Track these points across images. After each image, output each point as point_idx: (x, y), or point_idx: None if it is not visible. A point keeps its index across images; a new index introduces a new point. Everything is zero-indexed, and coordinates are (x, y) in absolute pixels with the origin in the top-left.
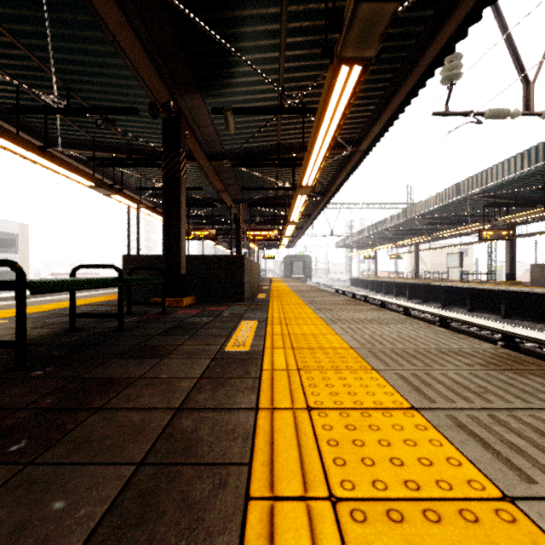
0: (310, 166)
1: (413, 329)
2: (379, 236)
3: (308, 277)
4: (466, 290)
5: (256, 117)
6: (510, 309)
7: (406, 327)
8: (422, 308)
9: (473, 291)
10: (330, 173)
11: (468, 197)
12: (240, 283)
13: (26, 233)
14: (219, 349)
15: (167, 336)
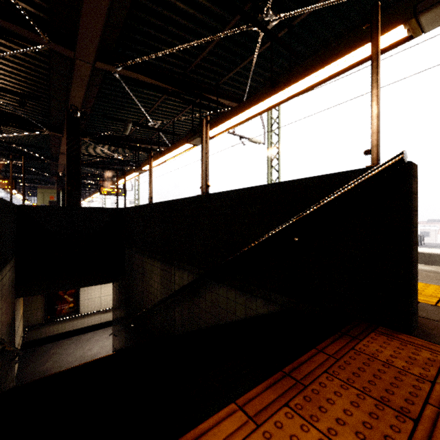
0: None
1: None
2: None
3: None
4: None
5: None
6: None
7: None
8: None
9: None
10: None
11: None
12: None
13: None
14: None
15: None
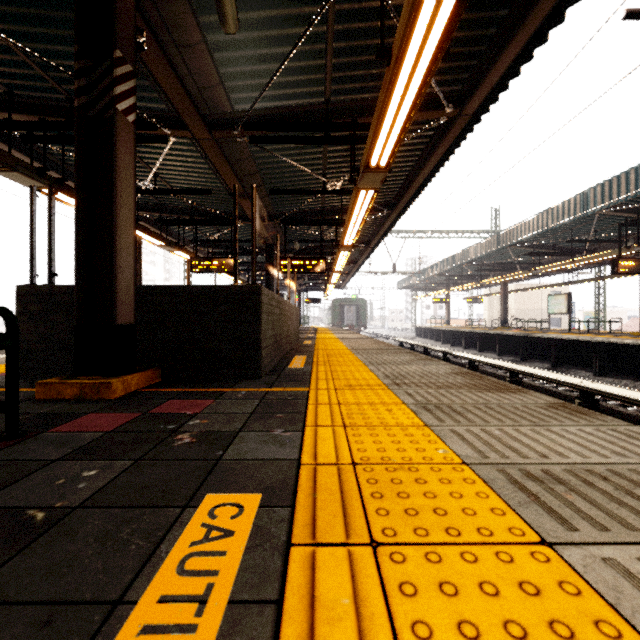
0: (392, 108)
1: None
2: (454, 273)
3: (363, 325)
4: (592, 345)
5: (287, 28)
6: None
7: None
8: (547, 375)
9: (605, 347)
10: (405, 170)
11: (599, 212)
12: (253, 341)
13: None
14: None
15: None
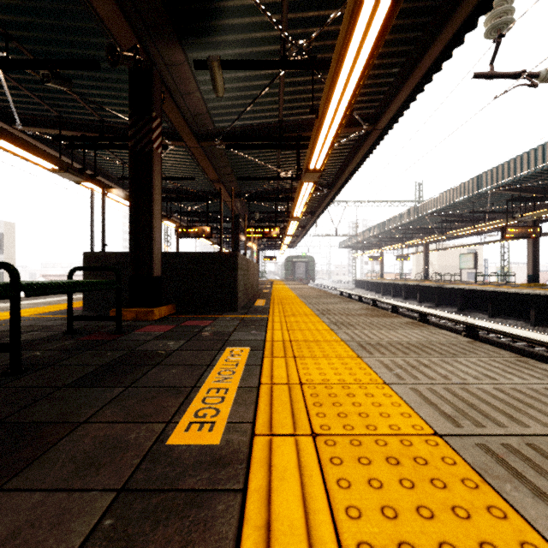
0: (321, 139)
1: (504, 367)
2: (385, 235)
3: (311, 278)
4: (487, 294)
5: (253, 81)
6: (541, 315)
7: (489, 363)
8: (444, 315)
9: (496, 295)
10: (339, 161)
11: (491, 191)
12: (232, 287)
13: (13, 232)
14: (155, 440)
15: (80, 390)
